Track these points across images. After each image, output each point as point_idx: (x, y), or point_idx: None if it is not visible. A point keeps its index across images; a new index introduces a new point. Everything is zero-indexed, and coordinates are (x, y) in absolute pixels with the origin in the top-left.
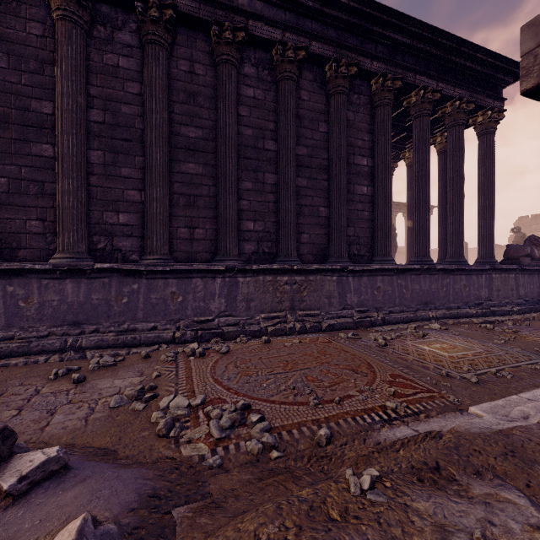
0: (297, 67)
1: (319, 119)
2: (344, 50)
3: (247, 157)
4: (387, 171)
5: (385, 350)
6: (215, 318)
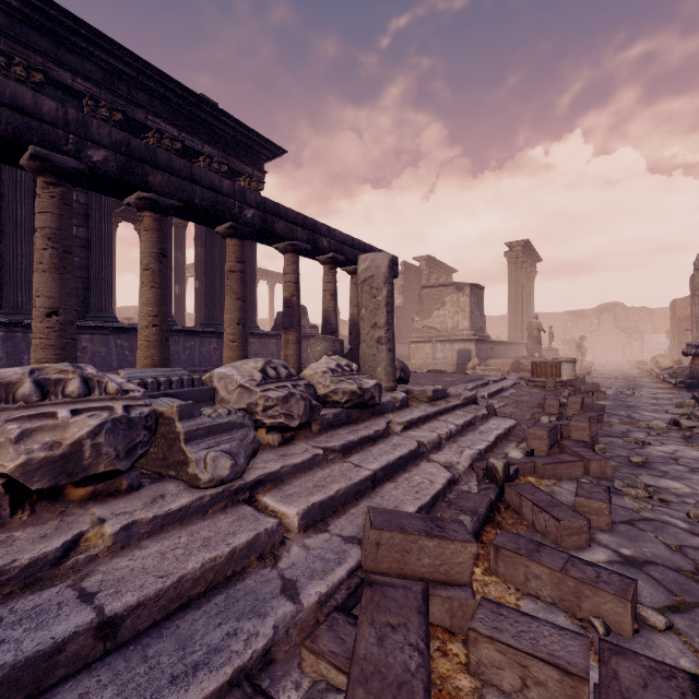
0: None
1: None
2: (22, 46)
3: None
4: (104, 213)
5: None
6: None
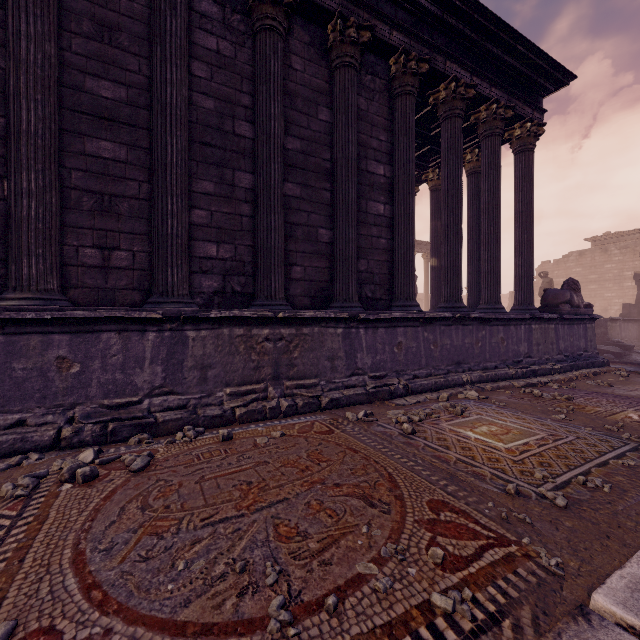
0: (284, 15)
1: (318, 101)
2: (353, 5)
3: (206, 142)
4: (411, 185)
5: (413, 442)
6: (144, 398)
